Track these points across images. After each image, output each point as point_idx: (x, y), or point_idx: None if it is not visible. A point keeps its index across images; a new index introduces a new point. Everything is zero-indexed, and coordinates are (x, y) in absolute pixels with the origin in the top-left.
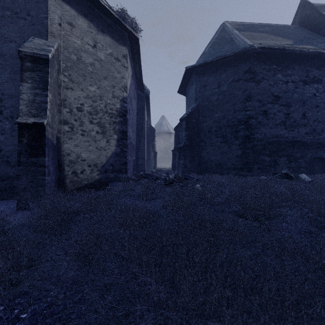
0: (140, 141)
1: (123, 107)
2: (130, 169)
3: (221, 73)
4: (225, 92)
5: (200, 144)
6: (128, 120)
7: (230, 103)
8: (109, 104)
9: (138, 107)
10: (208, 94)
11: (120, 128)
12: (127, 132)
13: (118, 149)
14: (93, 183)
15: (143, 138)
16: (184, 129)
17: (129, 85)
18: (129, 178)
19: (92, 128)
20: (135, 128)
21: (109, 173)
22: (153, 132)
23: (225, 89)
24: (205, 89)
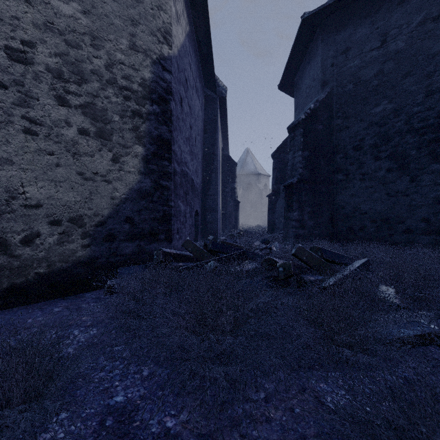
0: (210, 179)
1: (160, 80)
2: (185, 230)
3: (388, 12)
4: (402, 53)
5: (333, 178)
6: (175, 116)
7: (415, 77)
8: (120, 63)
9: (207, 118)
10: (355, 67)
11: (151, 129)
12: (171, 143)
13: (146, 180)
14: (69, 270)
15: (216, 175)
16: (300, 146)
17: (179, 41)
18: (170, 255)
19: (64, 117)
20: (199, 153)
21: (122, 241)
22: (232, 167)
23: (400, 45)
24: (347, 56)
